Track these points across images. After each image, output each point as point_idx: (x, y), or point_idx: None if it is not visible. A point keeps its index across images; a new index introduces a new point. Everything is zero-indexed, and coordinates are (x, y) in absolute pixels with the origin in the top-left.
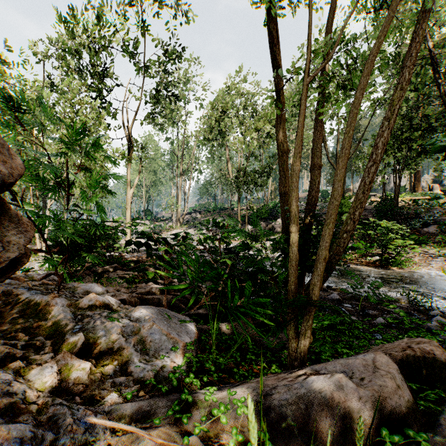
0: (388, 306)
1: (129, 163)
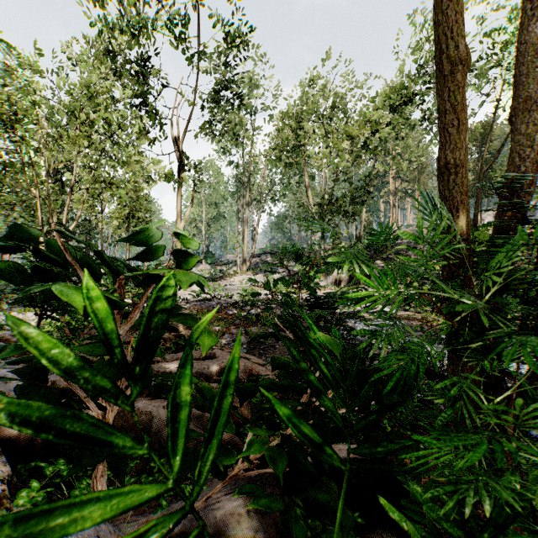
0: None
1: (179, 188)
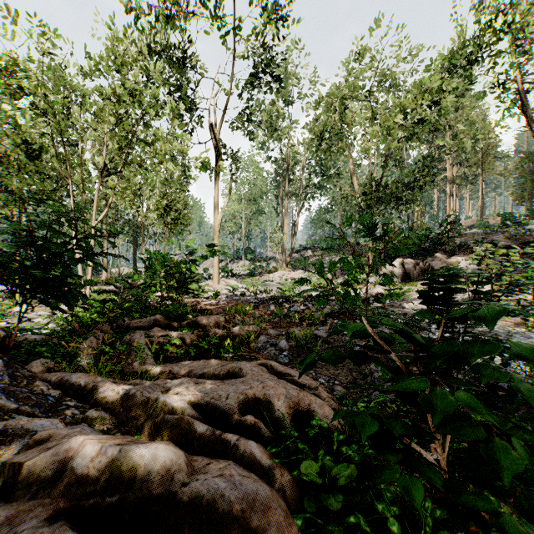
0: None
1: (216, 178)
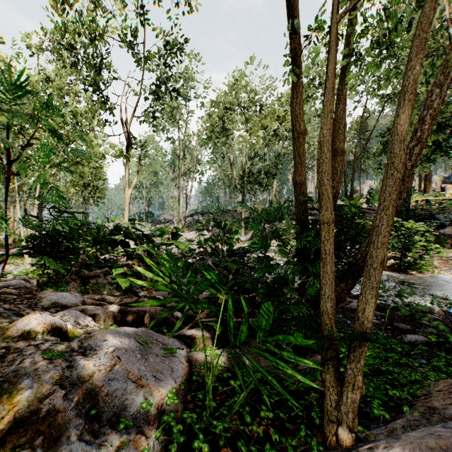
0: (424, 320)
1: (127, 161)
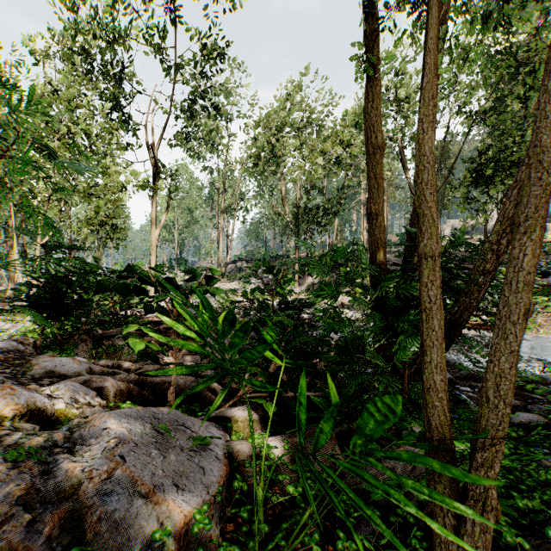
0: (538, 393)
1: (154, 195)
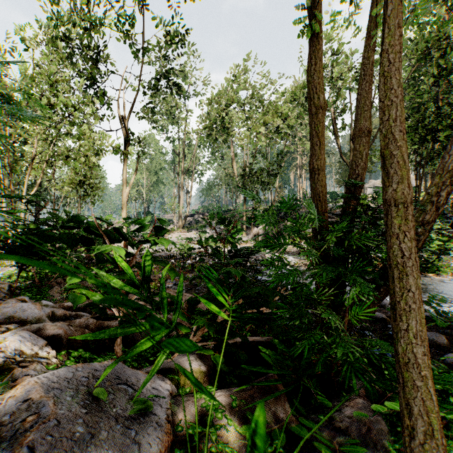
0: None
1: (124, 159)
